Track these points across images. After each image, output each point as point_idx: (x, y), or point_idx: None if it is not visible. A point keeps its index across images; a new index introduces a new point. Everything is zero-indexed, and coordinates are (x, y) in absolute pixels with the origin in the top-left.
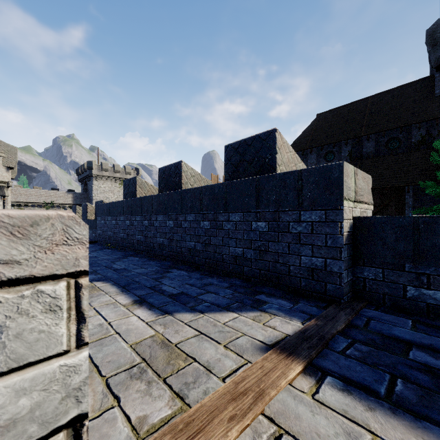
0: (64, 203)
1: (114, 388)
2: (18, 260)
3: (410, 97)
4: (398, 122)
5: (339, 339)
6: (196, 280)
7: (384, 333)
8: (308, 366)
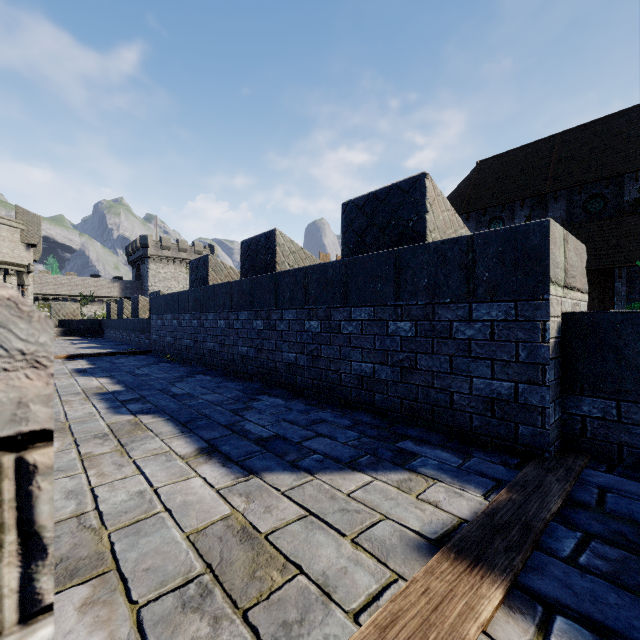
0: (109, 296)
1: (151, 628)
2: None
3: (621, 132)
4: (603, 171)
5: (558, 532)
6: (299, 414)
7: (636, 518)
8: (511, 587)
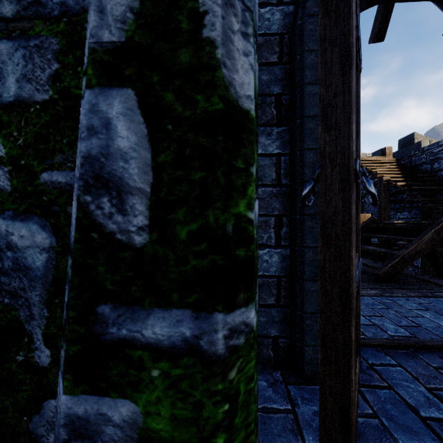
0: None
1: None
2: (368, 156)
3: None
4: None
5: None
6: None
7: None
8: None
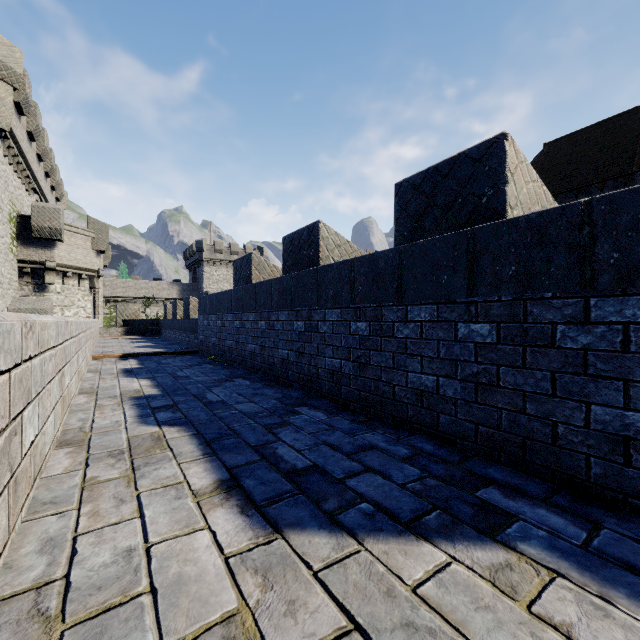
0: (169, 298)
1: None
2: None
3: None
4: None
5: None
6: (344, 435)
7: None
8: None
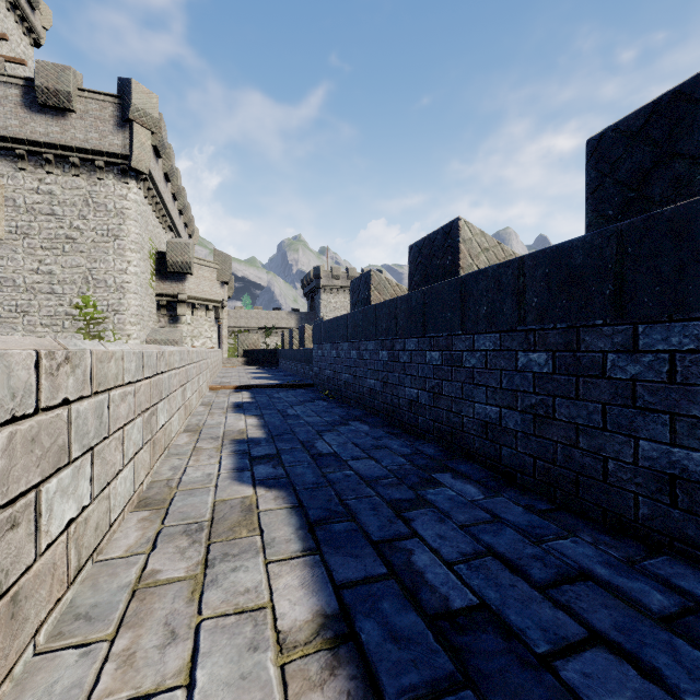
0: (287, 328)
1: None
2: None
3: None
4: None
5: None
6: (520, 538)
7: None
8: None
